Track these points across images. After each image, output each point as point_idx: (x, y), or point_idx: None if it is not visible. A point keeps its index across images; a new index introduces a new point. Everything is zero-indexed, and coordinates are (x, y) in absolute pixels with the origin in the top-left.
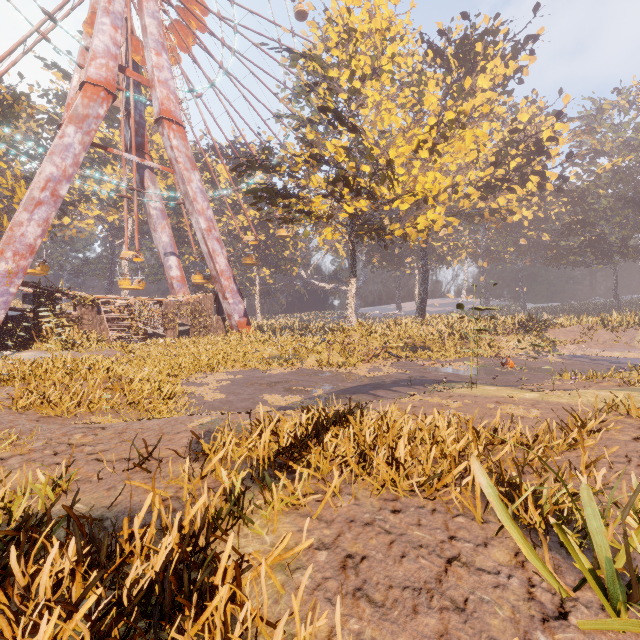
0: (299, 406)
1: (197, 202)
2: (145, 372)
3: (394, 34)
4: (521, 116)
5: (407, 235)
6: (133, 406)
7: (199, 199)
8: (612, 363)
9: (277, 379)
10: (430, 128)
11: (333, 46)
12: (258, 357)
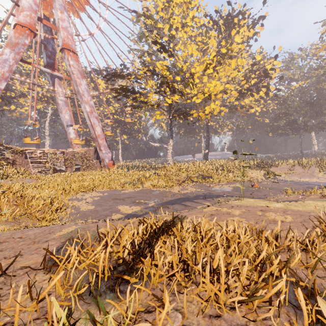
0: (139, 213)
1: (84, 96)
2: (43, 193)
3: (193, 6)
4: (257, 57)
5: (199, 116)
6: (30, 216)
7: (85, 95)
8: (307, 184)
9: (128, 195)
10: (213, 56)
11: (160, 10)
12: (118, 182)
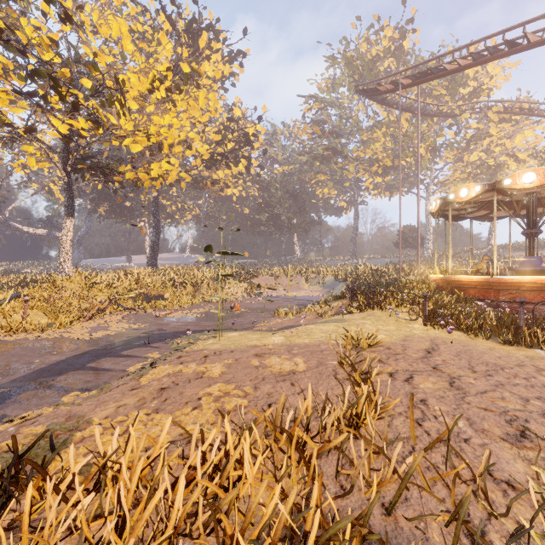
0: None
1: None
2: None
3: None
4: (236, 110)
5: (140, 181)
6: None
7: None
8: (296, 300)
9: None
10: (167, 68)
11: None
12: None
